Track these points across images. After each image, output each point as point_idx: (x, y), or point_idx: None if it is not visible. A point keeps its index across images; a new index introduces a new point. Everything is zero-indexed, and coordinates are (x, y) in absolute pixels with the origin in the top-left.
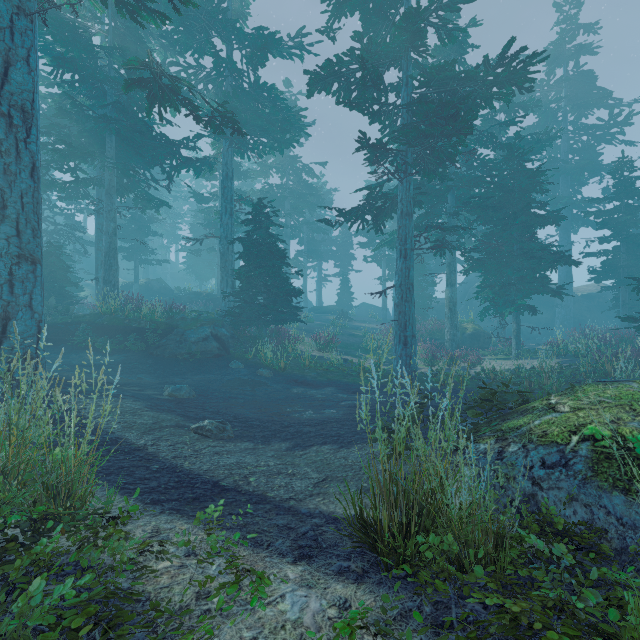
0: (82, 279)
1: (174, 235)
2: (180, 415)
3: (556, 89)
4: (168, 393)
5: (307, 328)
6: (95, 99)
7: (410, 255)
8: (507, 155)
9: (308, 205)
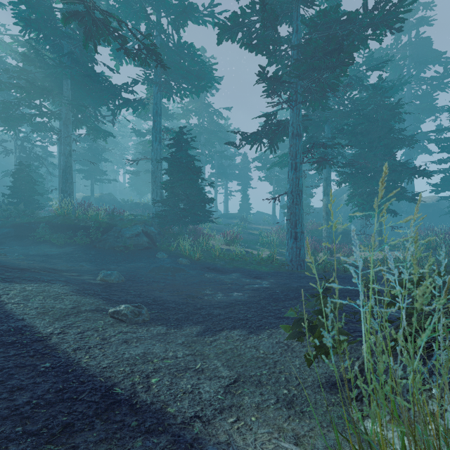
0: (51, 192)
1: (121, 163)
2: (103, 298)
3: (402, 51)
4: (100, 278)
5: (217, 228)
6: (56, 53)
7: (299, 167)
8: (372, 93)
9: (218, 138)
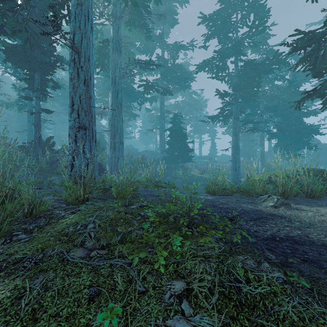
0: None
1: (134, 125)
2: None
3: None
4: None
5: (195, 165)
6: None
7: (238, 134)
8: (288, 85)
9: (195, 110)
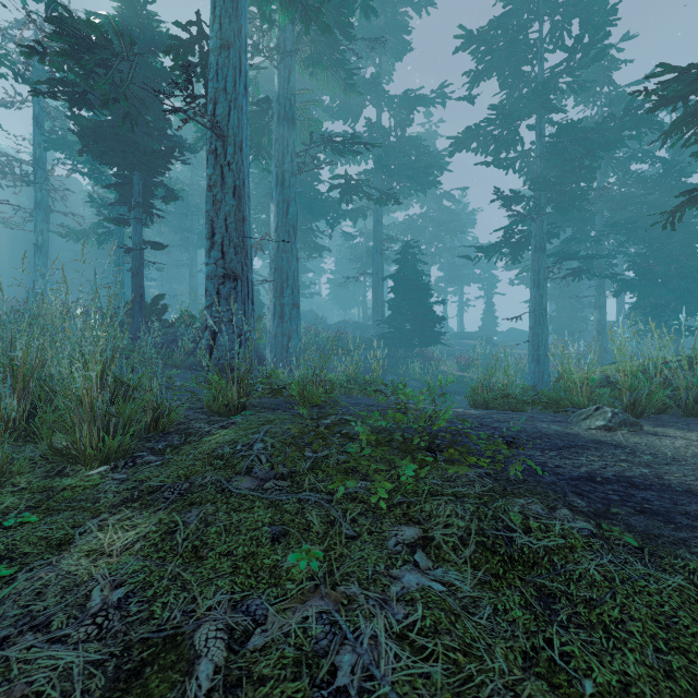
0: None
1: (320, 268)
2: None
3: None
4: None
5: (448, 352)
6: None
7: (543, 284)
8: (663, 172)
9: (449, 233)
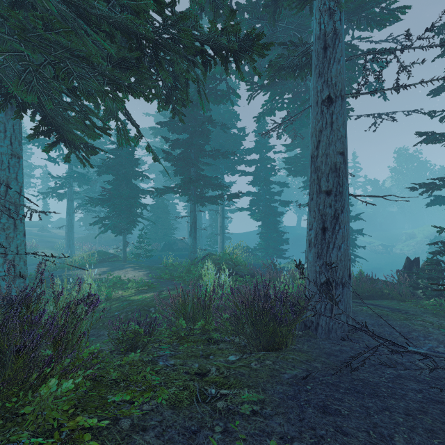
0: None
1: None
2: None
3: None
4: None
5: None
6: None
7: (72, 215)
8: None
9: None
